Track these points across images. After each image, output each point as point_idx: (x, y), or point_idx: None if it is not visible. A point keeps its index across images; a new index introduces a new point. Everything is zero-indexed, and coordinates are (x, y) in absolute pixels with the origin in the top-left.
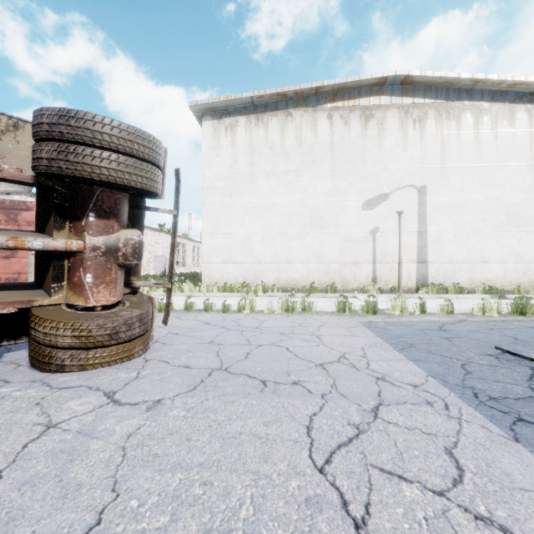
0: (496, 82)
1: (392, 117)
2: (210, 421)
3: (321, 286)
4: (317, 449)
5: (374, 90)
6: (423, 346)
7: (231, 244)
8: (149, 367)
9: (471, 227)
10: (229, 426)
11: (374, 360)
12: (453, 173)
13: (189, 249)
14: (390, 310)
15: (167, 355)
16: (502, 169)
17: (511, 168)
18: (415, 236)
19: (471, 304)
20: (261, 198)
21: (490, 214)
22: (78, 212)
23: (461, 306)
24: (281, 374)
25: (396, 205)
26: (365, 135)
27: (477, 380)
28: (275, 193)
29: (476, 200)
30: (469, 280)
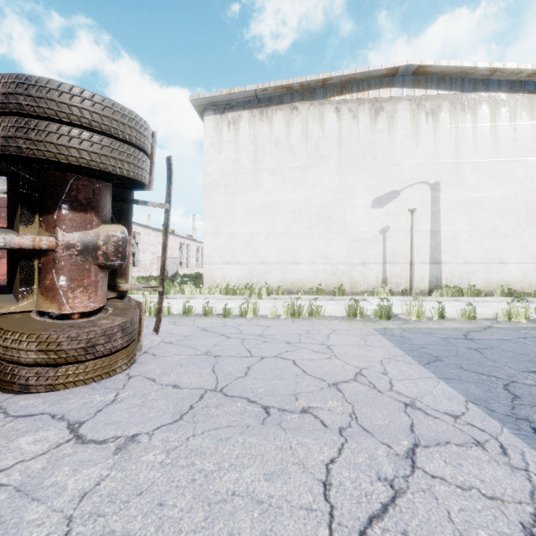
0: (515, 71)
1: (403, 110)
2: (194, 472)
3: (328, 288)
4: (340, 525)
5: (384, 82)
6: (451, 360)
7: (234, 244)
8: (131, 387)
9: (487, 225)
10: (219, 481)
11: (397, 378)
12: (468, 168)
13: (193, 250)
14: (405, 315)
15: (154, 371)
16: (521, 164)
17: (530, 162)
18: (428, 235)
19: (492, 308)
20: (265, 196)
21: (508, 211)
22: (48, 203)
23: (482, 310)
24: (287, 397)
25: (408, 203)
26: (374, 129)
27: (531, 409)
28: (280, 191)
29: (493, 197)
30: (485, 282)
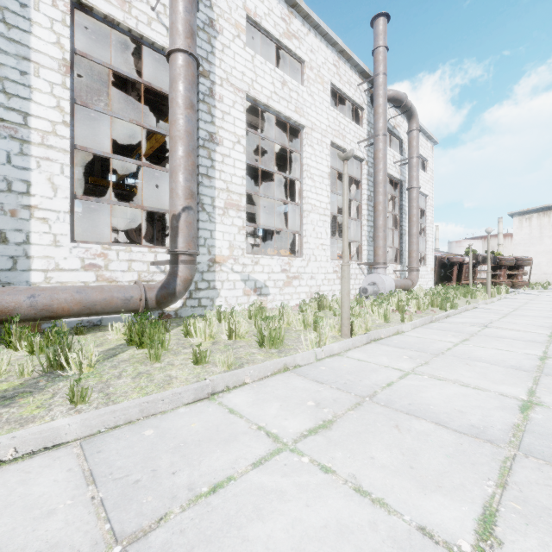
0: None
1: None
2: None
3: None
4: None
5: None
6: None
7: (528, 266)
8: None
9: None
10: None
11: None
12: None
13: None
14: None
15: None
16: None
17: None
18: None
19: None
20: (546, 247)
21: None
22: (518, 268)
23: None
24: None
25: None
26: None
27: None
28: None
29: None
30: None
